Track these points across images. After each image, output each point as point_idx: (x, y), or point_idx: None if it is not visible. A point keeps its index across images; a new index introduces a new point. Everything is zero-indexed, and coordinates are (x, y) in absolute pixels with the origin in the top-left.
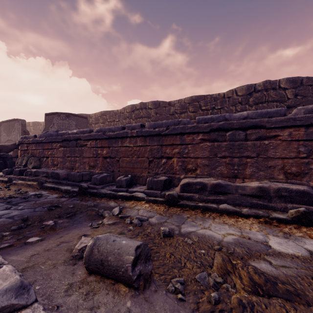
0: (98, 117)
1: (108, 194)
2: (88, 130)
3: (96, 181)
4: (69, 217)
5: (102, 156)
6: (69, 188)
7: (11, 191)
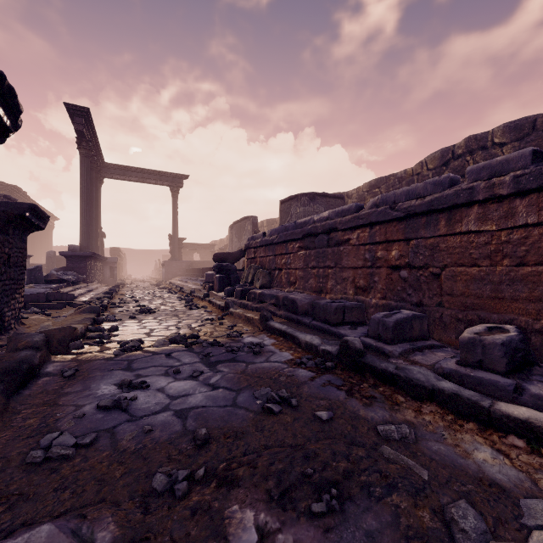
0: (362, 194)
1: (445, 395)
2: (353, 206)
3: (381, 331)
4: (320, 516)
5: (388, 265)
6: (316, 340)
7: (222, 328)
